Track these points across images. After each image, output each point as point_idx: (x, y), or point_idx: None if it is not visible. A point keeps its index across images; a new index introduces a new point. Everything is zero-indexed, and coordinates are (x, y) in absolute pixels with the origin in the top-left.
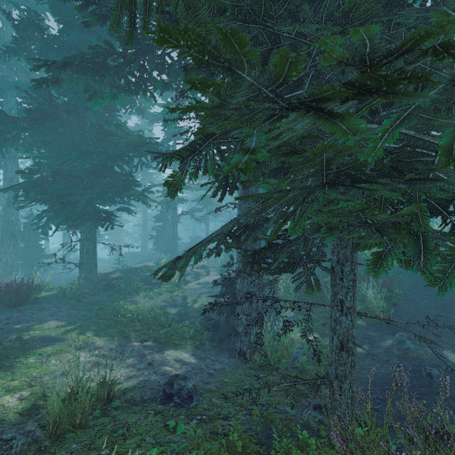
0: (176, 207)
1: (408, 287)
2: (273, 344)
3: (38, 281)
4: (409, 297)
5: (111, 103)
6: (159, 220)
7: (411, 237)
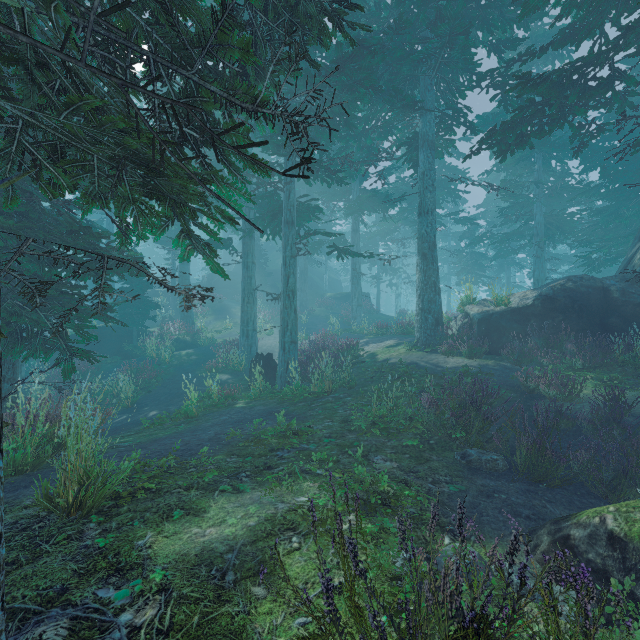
0: None
1: (170, 377)
2: None
3: None
4: (165, 384)
5: None
6: None
7: (6, 342)
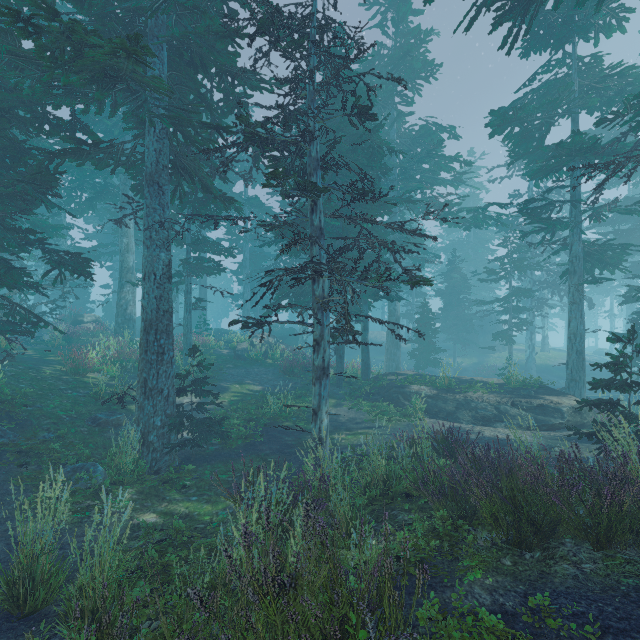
0: (576, 268)
1: None
2: (136, 458)
3: (356, 366)
4: None
5: (348, 172)
6: (631, 300)
7: None
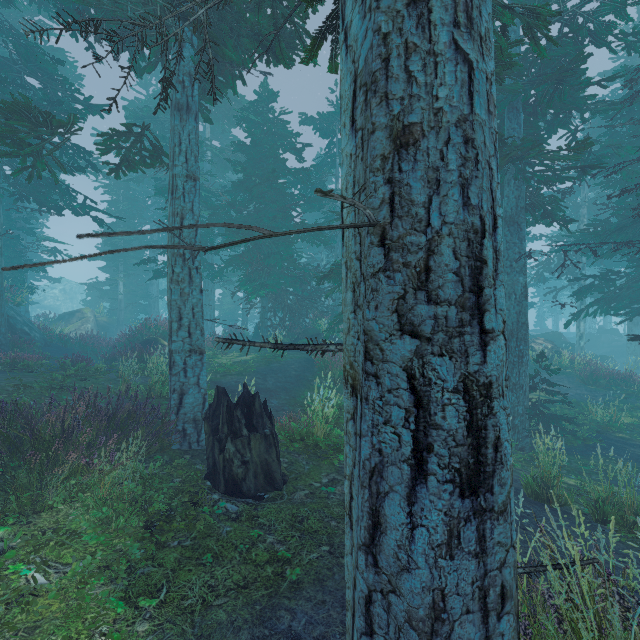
0: None
1: None
2: None
3: None
4: None
5: None
6: None
7: None
